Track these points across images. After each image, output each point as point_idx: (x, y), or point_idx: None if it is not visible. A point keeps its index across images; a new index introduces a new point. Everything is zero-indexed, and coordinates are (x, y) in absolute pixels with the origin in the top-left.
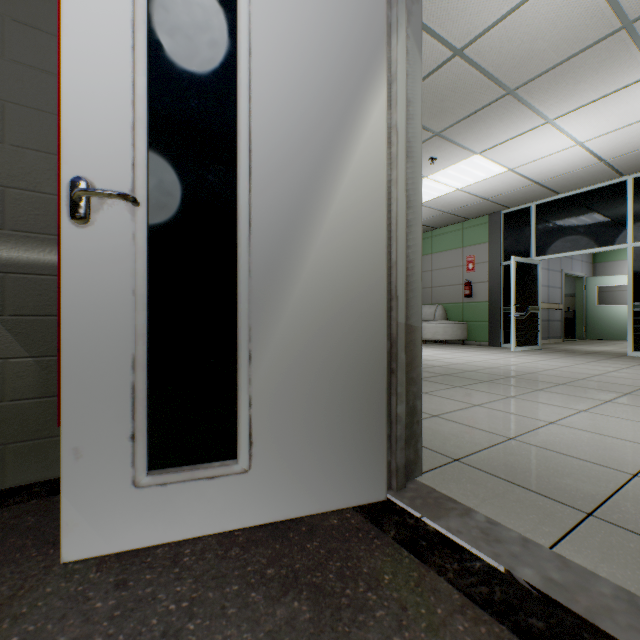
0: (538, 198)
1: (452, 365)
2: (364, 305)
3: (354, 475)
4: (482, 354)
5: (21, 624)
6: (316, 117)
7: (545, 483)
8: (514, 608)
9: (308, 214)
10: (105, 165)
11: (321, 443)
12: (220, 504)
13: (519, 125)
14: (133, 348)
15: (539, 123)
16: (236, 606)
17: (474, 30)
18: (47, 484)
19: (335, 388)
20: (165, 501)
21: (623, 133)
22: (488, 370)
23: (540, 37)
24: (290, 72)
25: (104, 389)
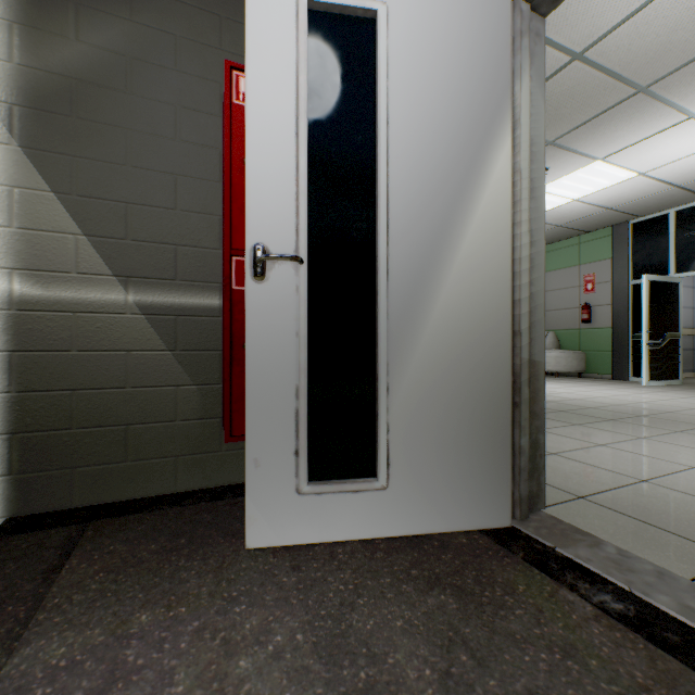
0: (679, 203)
1: (568, 401)
2: (489, 342)
3: (480, 500)
4: (605, 389)
5: (235, 585)
6: (445, 172)
7: (684, 526)
8: (648, 623)
9: (438, 260)
10: (276, 232)
11: (449, 468)
12: (363, 515)
13: (653, 124)
14: (296, 380)
15: (679, 119)
16: (392, 592)
17: (597, 31)
18: (207, 491)
19: (462, 419)
20: (320, 508)
21: None
22: (613, 407)
23: (680, 27)
24: (422, 134)
25: (275, 413)
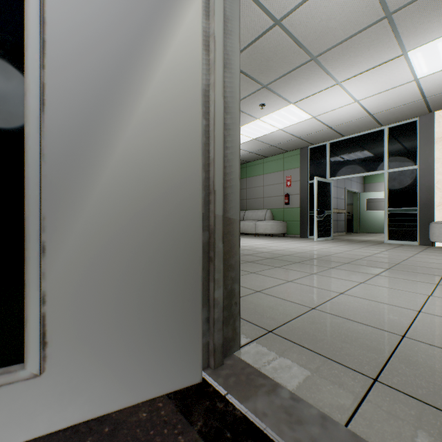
0: (331, 138)
1: (275, 251)
2: (179, 196)
3: (168, 362)
4: (296, 243)
5: None
6: (126, 3)
7: (339, 349)
8: None
9: (117, 101)
10: None
11: (132, 335)
12: (2, 417)
13: (319, 84)
14: None
15: (332, 84)
16: None
17: (288, 5)
18: None
19: (148, 278)
20: None
21: (383, 96)
22: (299, 254)
23: (333, 17)
24: None
25: None
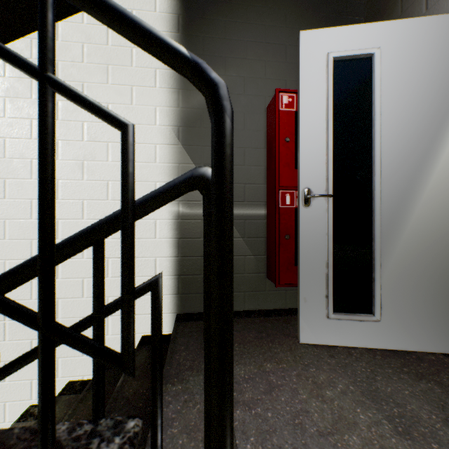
0: None
1: None
2: None
3: (443, 335)
4: None
5: (303, 359)
6: (417, 138)
7: None
8: None
9: (413, 190)
10: (315, 181)
11: (421, 314)
12: (364, 334)
13: None
14: (326, 258)
15: None
16: (395, 377)
17: None
18: (260, 311)
19: (430, 285)
20: (339, 327)
21: None
22: None
23: None
24: (402, 118)
25: (314, 274)
